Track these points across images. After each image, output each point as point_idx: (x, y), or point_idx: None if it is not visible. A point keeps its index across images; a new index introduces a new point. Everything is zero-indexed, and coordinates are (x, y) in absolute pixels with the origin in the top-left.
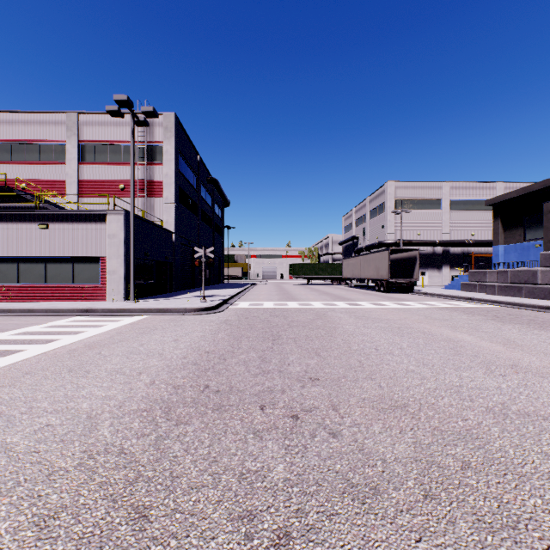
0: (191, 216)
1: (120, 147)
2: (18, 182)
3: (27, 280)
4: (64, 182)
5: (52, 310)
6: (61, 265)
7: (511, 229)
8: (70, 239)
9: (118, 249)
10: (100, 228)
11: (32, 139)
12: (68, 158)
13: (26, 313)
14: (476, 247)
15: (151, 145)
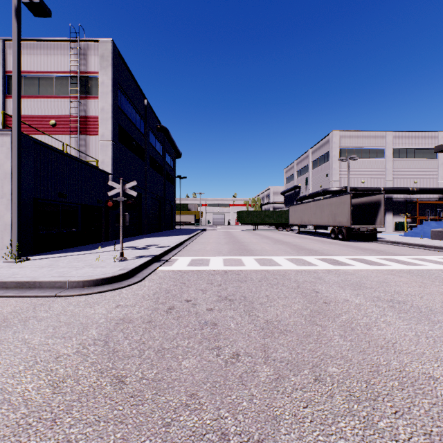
0: (136, 160)
1: (52, 79)
2: None
3: None
4: None
5: None
6: None
7: None
8: None
9: (2, 185)
10: None
11: None
12: None
13: None
14: (419, 194)
15: (86, 77)
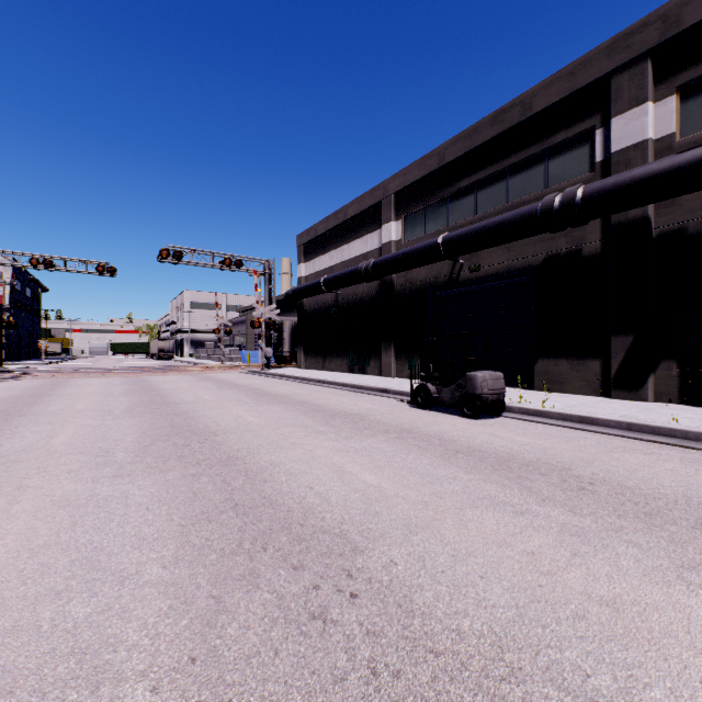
0: (19, 312)
1: None
2: None
3: None
4: None
5: None
6: None
7: None
8: None
9: None
10: None
11: None
12: None
13: None
14: None
15: None
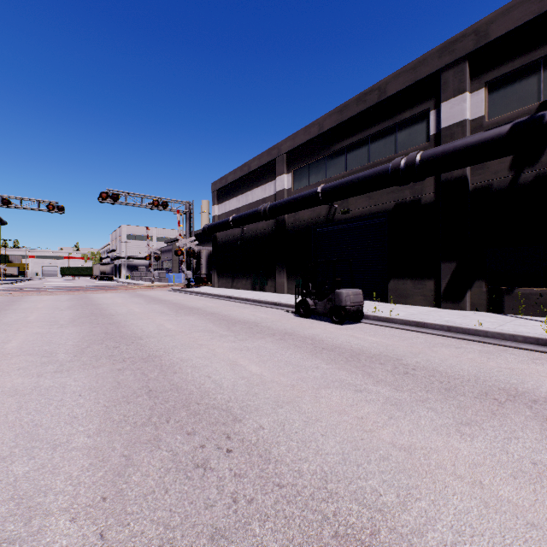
0: None
1: None
2: None
3: None
4: None
5: None
6: None
7: None
8: None
9: None
10: None
11: None
12: None
13: None
14: None
15: None
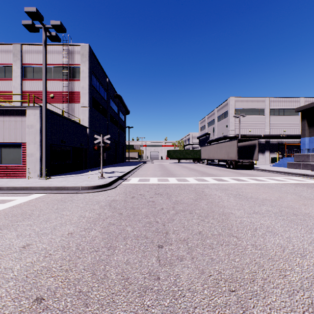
0: (102, 118)
1: (51, 68)
2: None
3: None
4: (11, 92)
5: None
6: None
7: None
8: None
9: (35, 137)
10: (21, 120)
11: None
12: (14, 76)
13: None
14: (287, 139)
15: (72, 67)
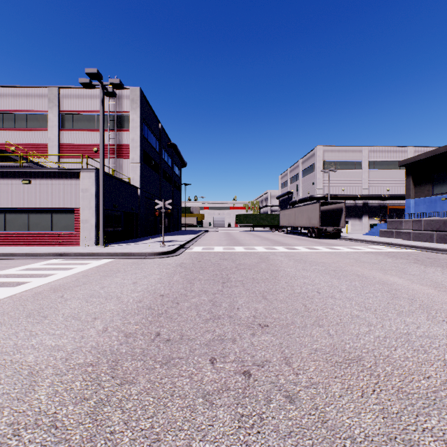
0: (154, 175)
1: (94, 116)
2: (8, 146)
3: (13, 228)
4: (46, 146)
5: (31, 254)
6: (41, 215)
7: (421, 185)
8: (49, 193)
9: (90, 201)
10: (74, 183)
11: (20, 109)
12: (50, 125)
13: (8, 256)
14: (391, 200)
15: (120, 115)
